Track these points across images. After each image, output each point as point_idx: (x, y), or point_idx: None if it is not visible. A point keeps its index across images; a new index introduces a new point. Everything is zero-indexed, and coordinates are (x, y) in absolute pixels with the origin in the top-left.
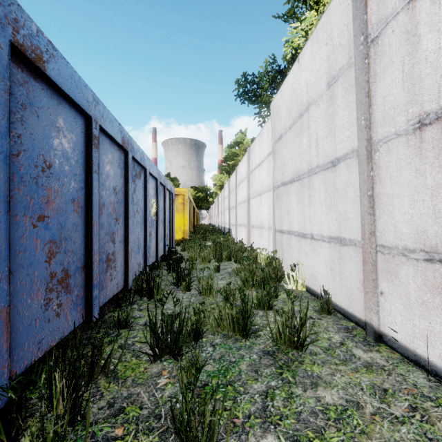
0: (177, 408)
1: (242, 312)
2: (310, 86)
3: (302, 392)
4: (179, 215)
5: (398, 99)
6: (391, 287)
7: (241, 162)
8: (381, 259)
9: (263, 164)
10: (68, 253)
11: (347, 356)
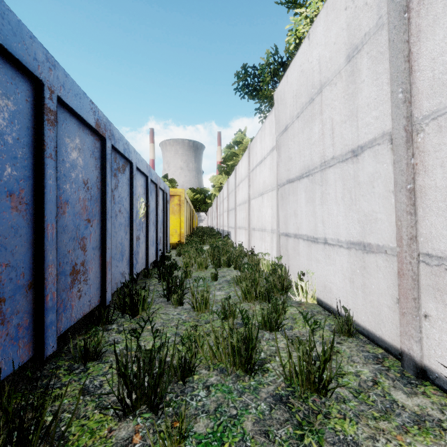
0: None
1: (245, 339)
2: (324, 64)
3: None
4: (175, 217)
5: None
6: (442, 310)
7: (241, 161)
8: (426, 272)
9: (265, 160)
10: None
11: (386, 404)
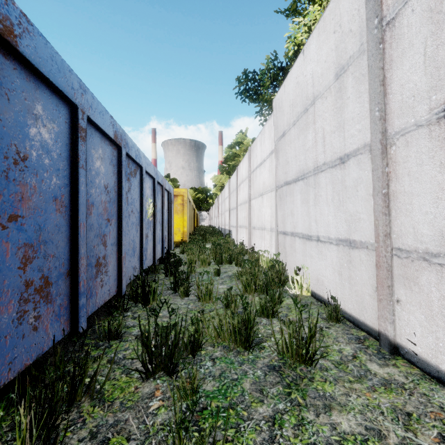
0: (171, 439)
1: (245, 321)
2: (316, 78)
3: (314, 417)
4: (178, 217)
5: (418, 85)
6: (410, 295)
7: (242, 162)
8: (397, 263)
9: (265, 163)
10: (49, 257)
11: (361, 372)
